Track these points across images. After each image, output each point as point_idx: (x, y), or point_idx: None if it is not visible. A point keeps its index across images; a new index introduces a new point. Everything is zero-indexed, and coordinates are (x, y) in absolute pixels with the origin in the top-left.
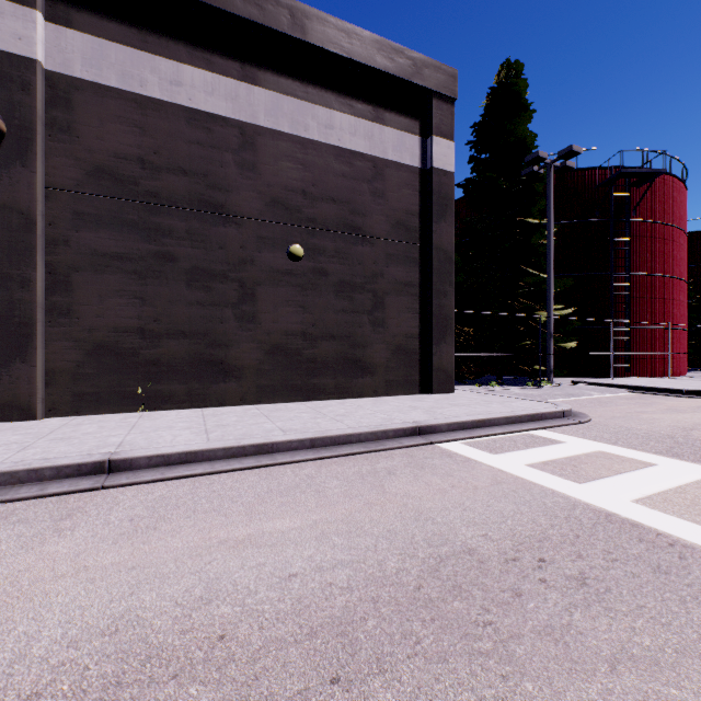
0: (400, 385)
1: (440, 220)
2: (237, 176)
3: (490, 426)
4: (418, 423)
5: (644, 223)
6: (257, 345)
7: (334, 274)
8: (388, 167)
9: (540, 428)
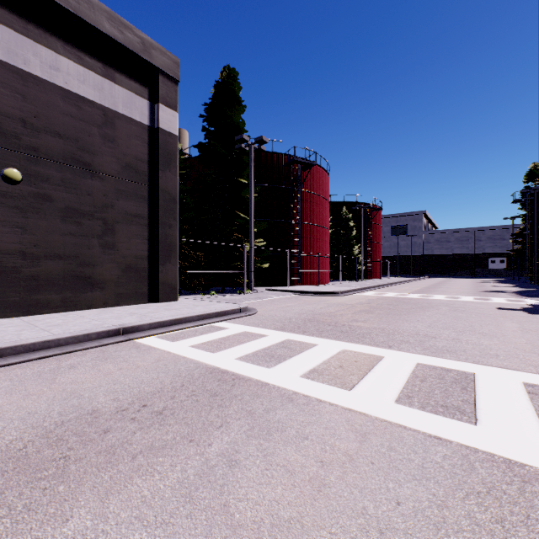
0: (130, 296)
1: (166, 169)
2: None
3: (186, 323)
4: (123, 325)
5: (308, 193)
6: None
7: (61, 201)
8: (118, 118)
9: (221, 321)
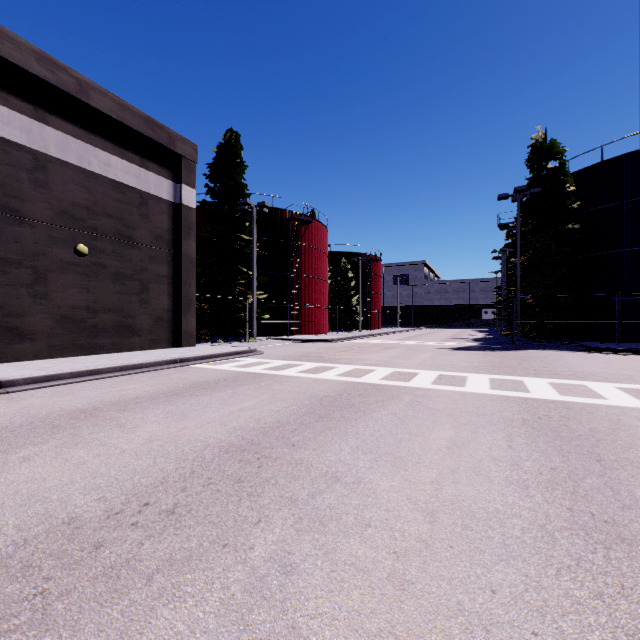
0: (160, 342)
1: (187, 238)
2: (31, 190)
3: (216, 358)
4: (179, 357)
5: (306, 247)
6: (49, 316)
7: (112, 267)
8: (151, 198)
9: (240, 357)
